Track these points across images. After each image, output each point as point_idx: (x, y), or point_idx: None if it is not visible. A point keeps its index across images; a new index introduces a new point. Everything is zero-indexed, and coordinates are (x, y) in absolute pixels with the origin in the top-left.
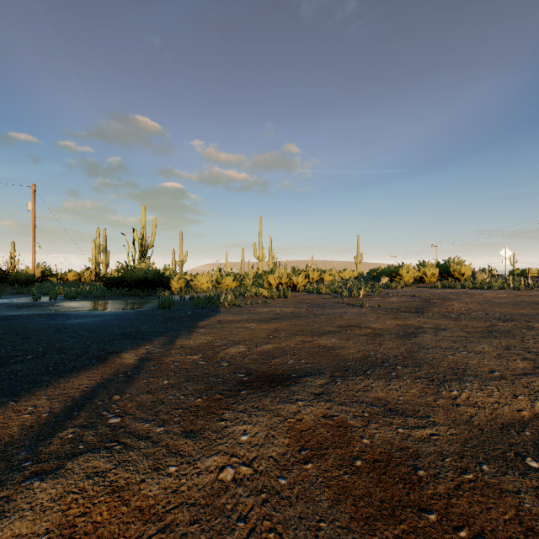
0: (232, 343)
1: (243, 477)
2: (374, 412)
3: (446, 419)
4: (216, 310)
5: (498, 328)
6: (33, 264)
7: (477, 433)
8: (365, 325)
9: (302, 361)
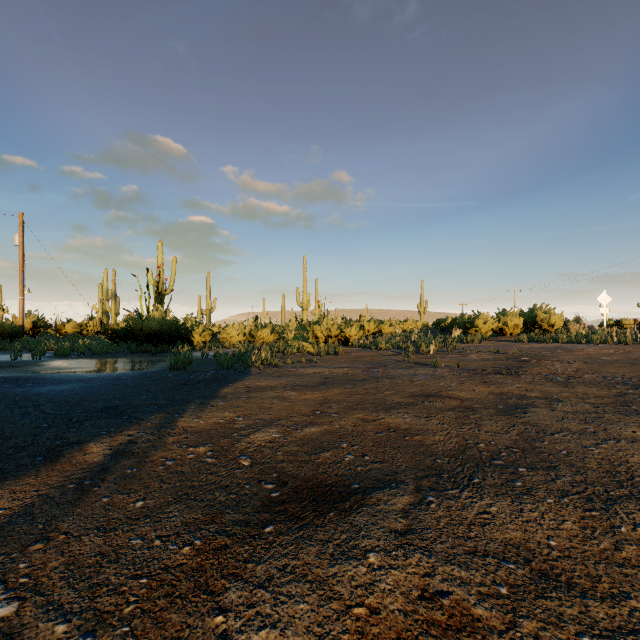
0: (260, 423)
1: None
2: (515, 582)
3: None
4: (246, 371)
5: (632, 399)
6: (20, 312)
7: None
8: (447, 393)
9: (367, 457)
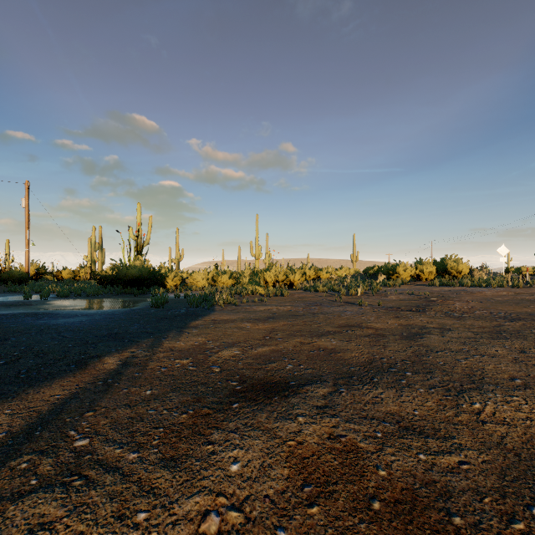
0: (225, 345)
1: (232, 528)
2: (387, 431)
3: (474, 441)
4: (211, 309)
5: (506, 328)
6: (26, 261)
7: (513, 460)
8: (366, 325)
9: (302, 366)
